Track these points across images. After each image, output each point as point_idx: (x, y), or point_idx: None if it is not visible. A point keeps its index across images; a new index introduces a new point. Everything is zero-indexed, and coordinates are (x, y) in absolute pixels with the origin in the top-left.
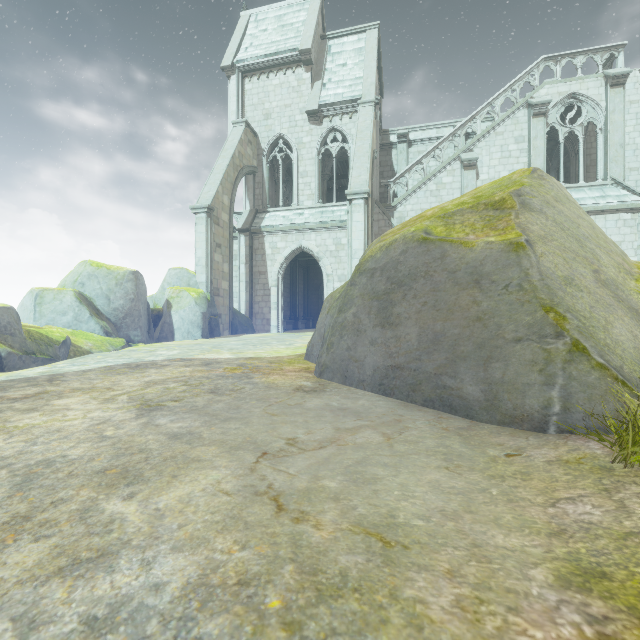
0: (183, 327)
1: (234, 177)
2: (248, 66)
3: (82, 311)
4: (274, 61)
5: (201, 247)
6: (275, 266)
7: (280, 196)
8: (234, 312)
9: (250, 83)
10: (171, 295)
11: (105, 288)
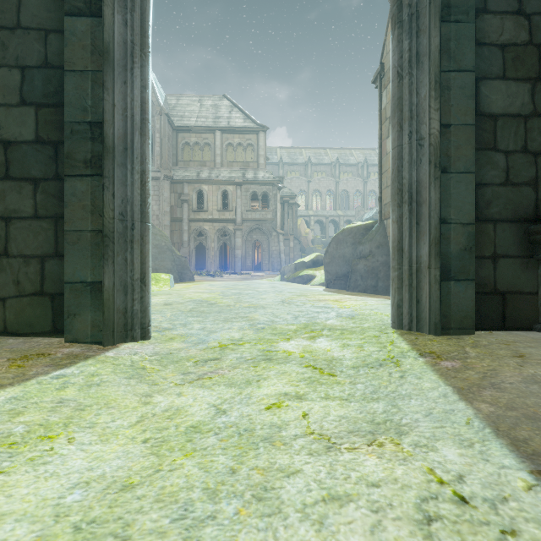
0: None
1: None
2: None
3: None
4: None
5: None
6: None
7: None
8: None
9: None
10: None
11: None
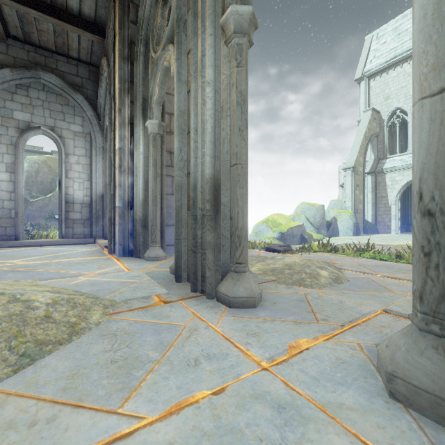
0: (343, 230)
1: (365, 144)
2: (372, 72)
3: (307, 223)
4: (392, 62)
5: (348, 188)
6: (393, 192)
7: (397, 146)
8: (365, 221)
9: (374, 81)
10: (335, 214)
11: (313, 213)
